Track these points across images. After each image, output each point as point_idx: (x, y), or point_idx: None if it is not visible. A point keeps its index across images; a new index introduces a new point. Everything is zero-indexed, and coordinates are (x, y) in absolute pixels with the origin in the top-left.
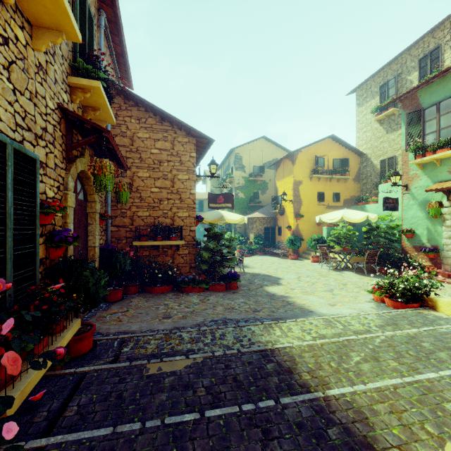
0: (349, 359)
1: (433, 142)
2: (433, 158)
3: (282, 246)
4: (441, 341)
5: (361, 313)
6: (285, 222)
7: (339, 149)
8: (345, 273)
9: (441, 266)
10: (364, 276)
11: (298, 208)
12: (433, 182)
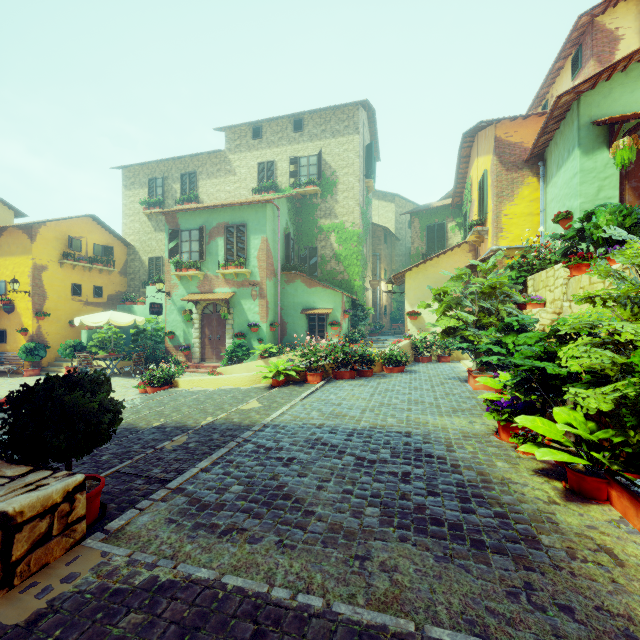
0: (123, 416)
1: (187, 260)
2: (187, 274)
3: (10, 360)
4: (174, 398)
5: (129, 399)
6: (16, 322)
7: (102, 233)
8: (113, 379)
9: (192, 360)
10: (132, 379)
11: (41, 304)
12: (188, 292)
